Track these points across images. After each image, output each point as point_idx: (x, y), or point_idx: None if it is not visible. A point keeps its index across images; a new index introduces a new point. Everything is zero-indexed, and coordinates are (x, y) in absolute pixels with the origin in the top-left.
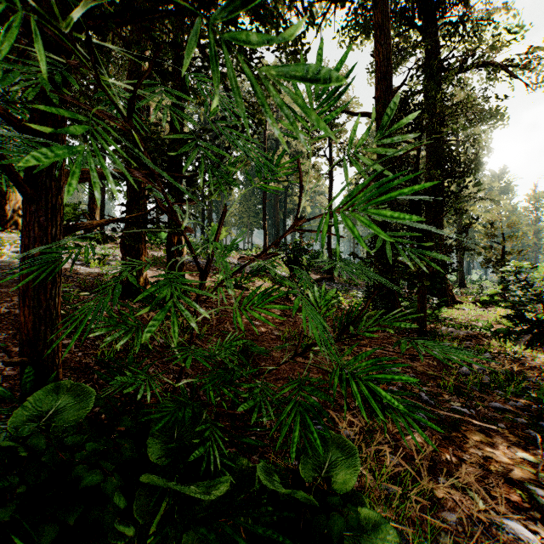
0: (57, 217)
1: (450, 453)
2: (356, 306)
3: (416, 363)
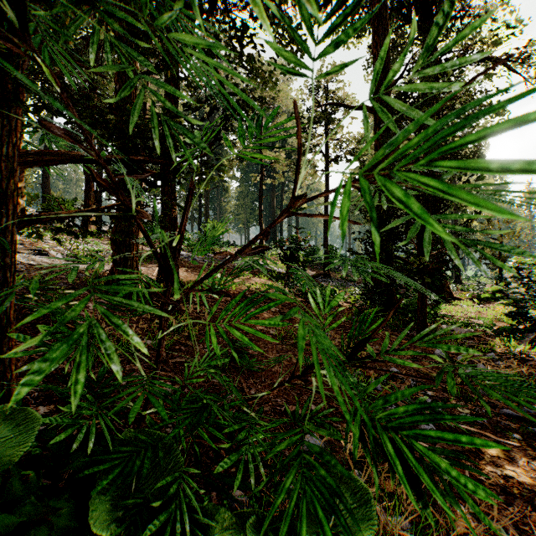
0: (10, 204)
1: (466, 473)
2: (353, 303)
3: (418, 364)
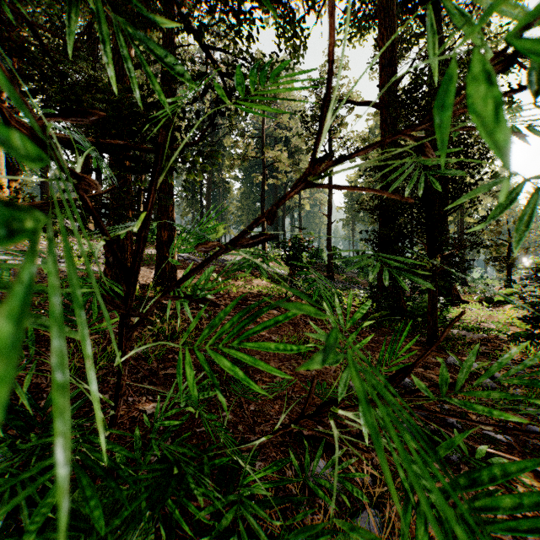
0: None
1: None
2: (358, 306)
3: (430, 372)
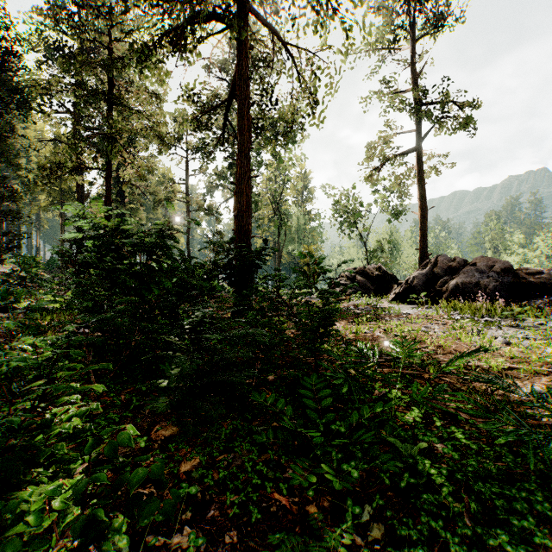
0: None
1: None
2: None
3: None
